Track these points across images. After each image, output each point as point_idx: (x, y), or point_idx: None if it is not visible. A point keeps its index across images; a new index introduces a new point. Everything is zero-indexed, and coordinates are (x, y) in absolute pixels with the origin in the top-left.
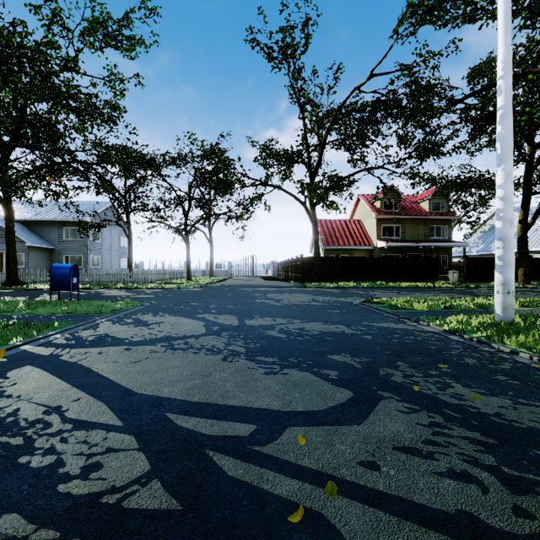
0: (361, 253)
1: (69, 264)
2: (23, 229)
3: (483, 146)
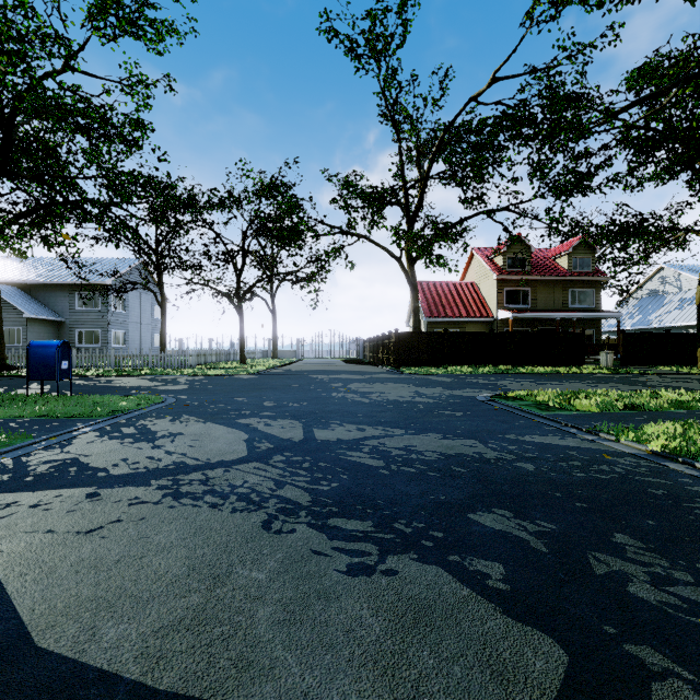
0: (476, 327)
1: (56, 341)
2: (21, 295)
3: (646, 180)
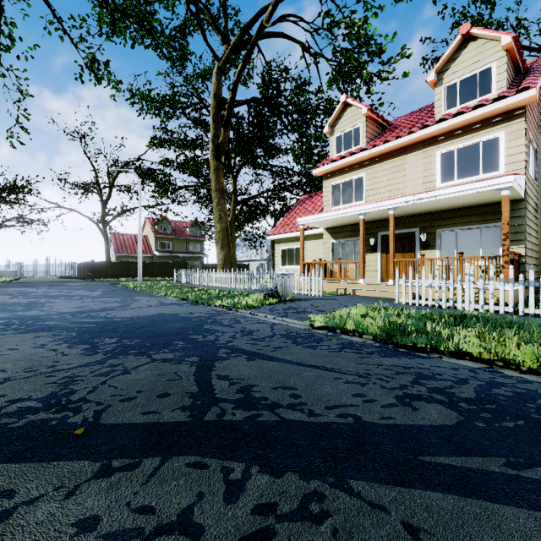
0: (145, 259)
1: None
2: None
3: None
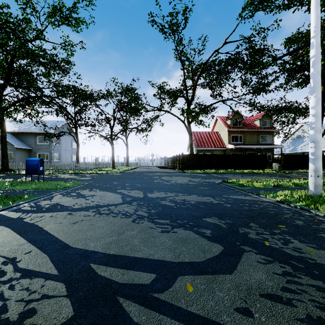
0: (218, 152)
1: (37, 158)
2: (12, 137)
3: (293, 86)
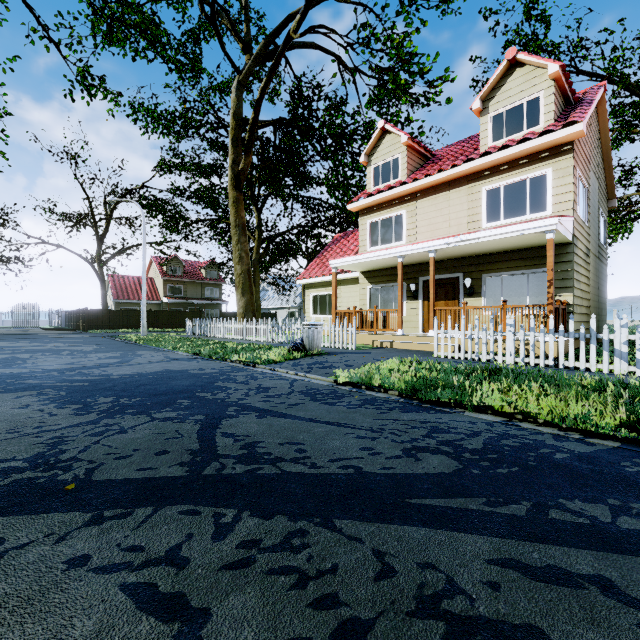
0: (151, 306)
1: None
2: None
3: None
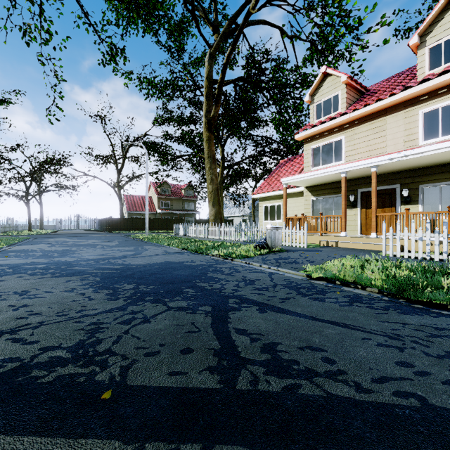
0: (150, 215)
1: None
2: None
3: None
